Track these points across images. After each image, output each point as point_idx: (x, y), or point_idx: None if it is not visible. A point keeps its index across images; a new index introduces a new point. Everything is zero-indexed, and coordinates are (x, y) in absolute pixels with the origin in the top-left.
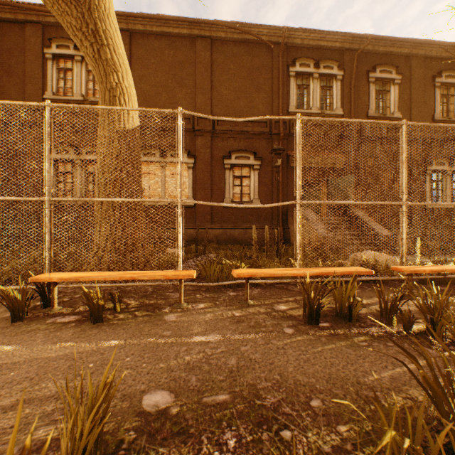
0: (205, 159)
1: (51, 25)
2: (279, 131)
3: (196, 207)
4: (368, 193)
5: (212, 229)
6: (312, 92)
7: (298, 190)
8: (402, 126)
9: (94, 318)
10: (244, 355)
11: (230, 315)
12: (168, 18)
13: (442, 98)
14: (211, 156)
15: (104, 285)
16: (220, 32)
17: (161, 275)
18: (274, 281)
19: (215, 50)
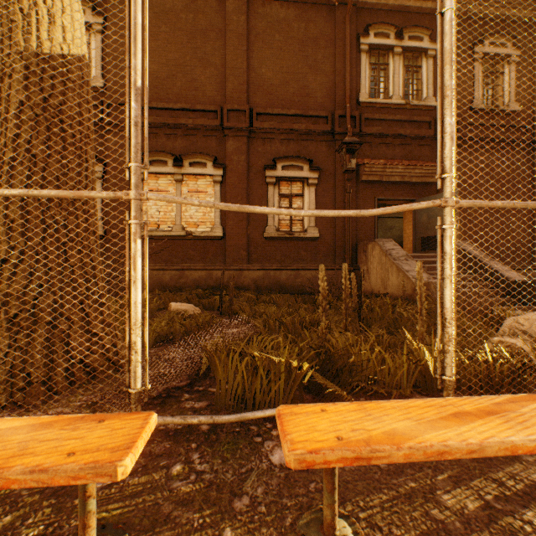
0: (238, 170)
1: None
2: (344, 129)
3: (226, 239)
4: None
5: (249, 271)
6: (392, 75)
7: (449, 172)
8: None
9: None
10: None
11: None
12: None
13: None
14: (247, 166)
15: None
16: None
17: None
18: None
19: (253, 13)
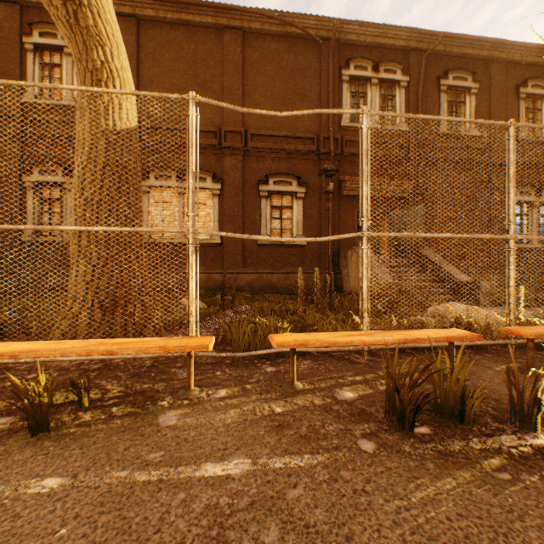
0: (235, 184)
1: (32, 7)
2: (328, 149)
3: (224, 246)
4: (463, 223)
5: (245, 274)
6: (370, 102)
7: (365, 217)
8: (509, 129)
9: (32, 427)
10: (294, 513)
11: (267, 411)
12: (186, 1)
13: (527, 113)
14: (243, 181)
15: (76, 358)
16: (254, 22)
17: (157, 347)
18: (330, 349)
19: (248, 45)
